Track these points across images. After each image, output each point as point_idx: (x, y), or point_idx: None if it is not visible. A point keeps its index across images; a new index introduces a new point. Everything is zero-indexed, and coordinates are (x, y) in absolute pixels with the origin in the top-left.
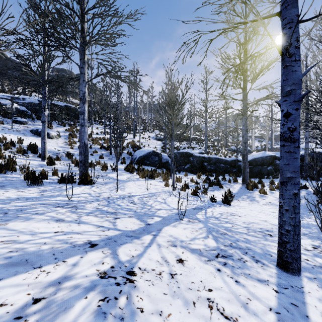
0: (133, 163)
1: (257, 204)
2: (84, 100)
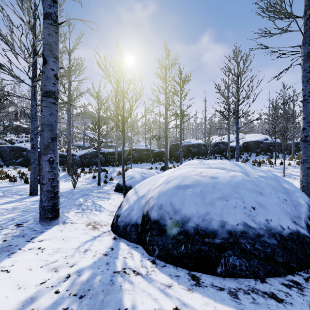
0: None
1: (68, 182)
2: None
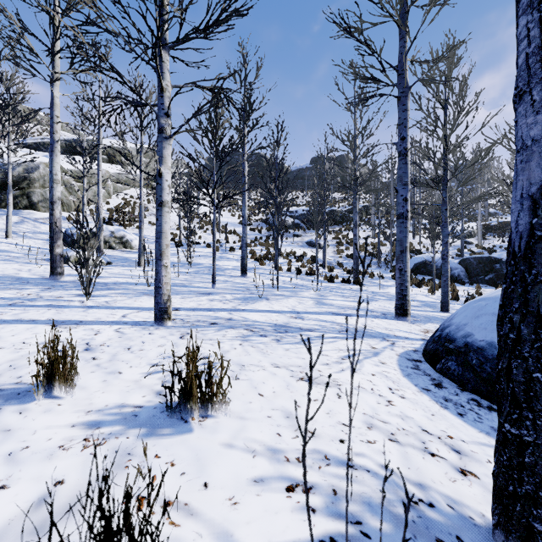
0: None
1: None
2: (356, 226)
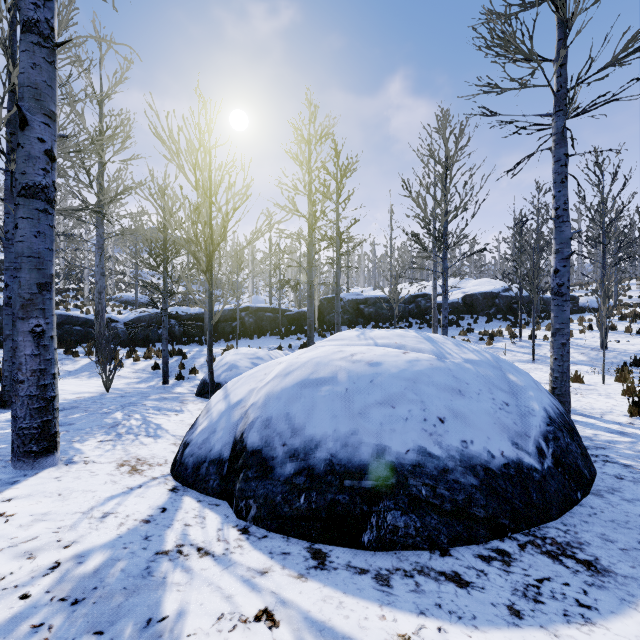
0: None
1: (96, 379)
2: None
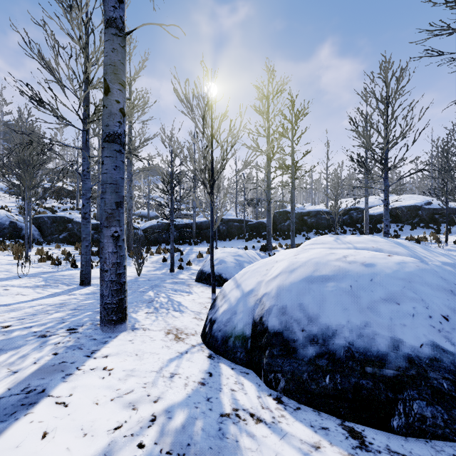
0: None
1: (129, 267)
2: None
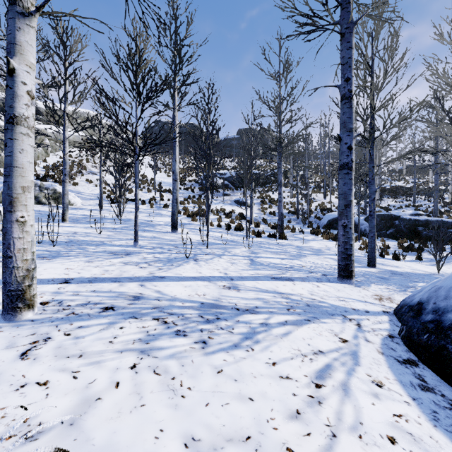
0: (320, 227)
1: (448, 267)
2: (281, 185)
